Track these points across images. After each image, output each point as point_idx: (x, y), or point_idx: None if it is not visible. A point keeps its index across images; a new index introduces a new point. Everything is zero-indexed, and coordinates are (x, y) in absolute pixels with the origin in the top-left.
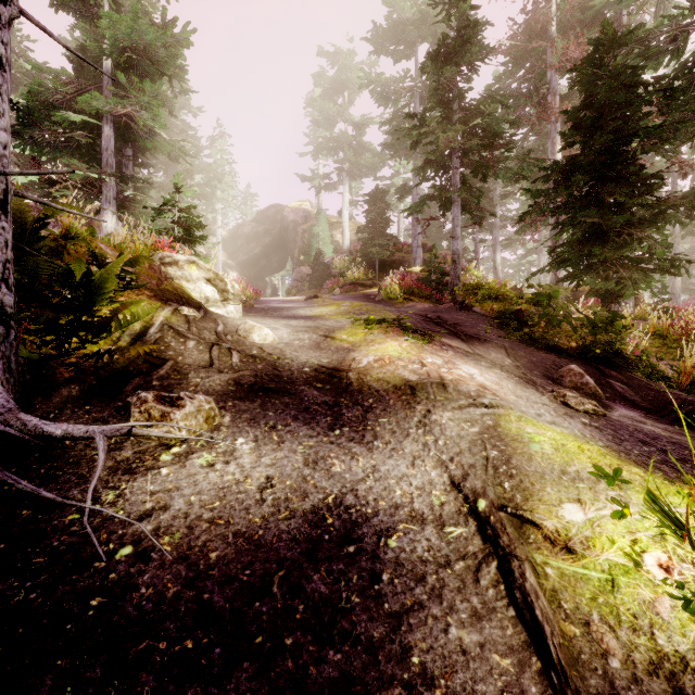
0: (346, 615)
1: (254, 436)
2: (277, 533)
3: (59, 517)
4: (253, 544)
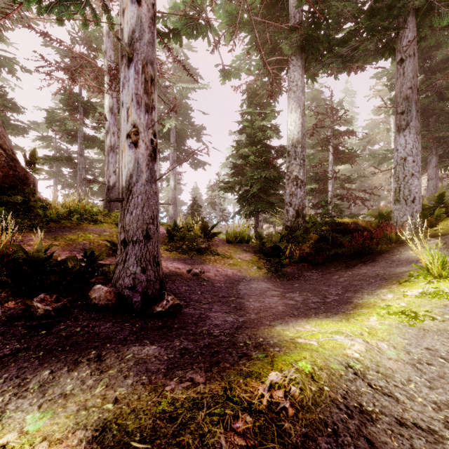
0: (400, 265)
1: (439, 250)
2: (411, 260)
3: (398, 252)
4: (407, 260)
